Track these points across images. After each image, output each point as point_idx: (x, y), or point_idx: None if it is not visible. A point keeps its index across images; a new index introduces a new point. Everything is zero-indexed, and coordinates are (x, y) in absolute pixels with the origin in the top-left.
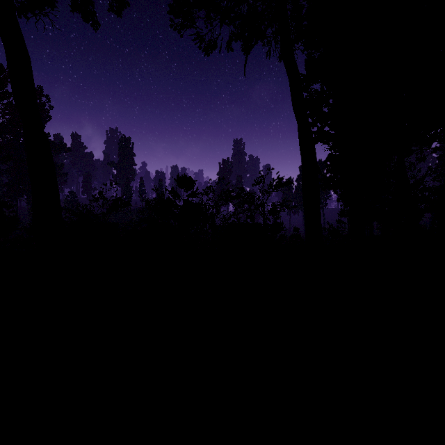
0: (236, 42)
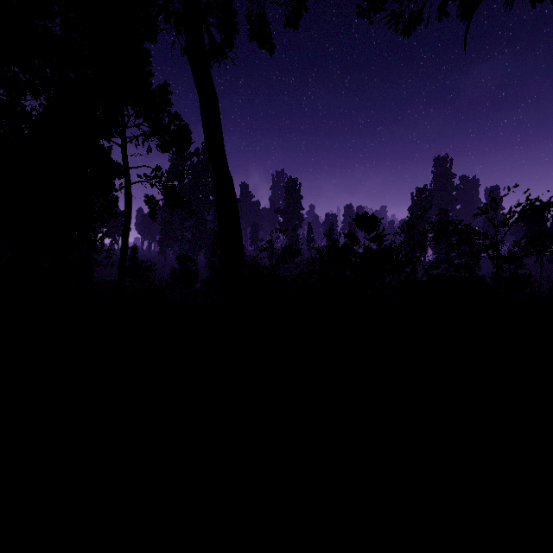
0: (454, 0)
